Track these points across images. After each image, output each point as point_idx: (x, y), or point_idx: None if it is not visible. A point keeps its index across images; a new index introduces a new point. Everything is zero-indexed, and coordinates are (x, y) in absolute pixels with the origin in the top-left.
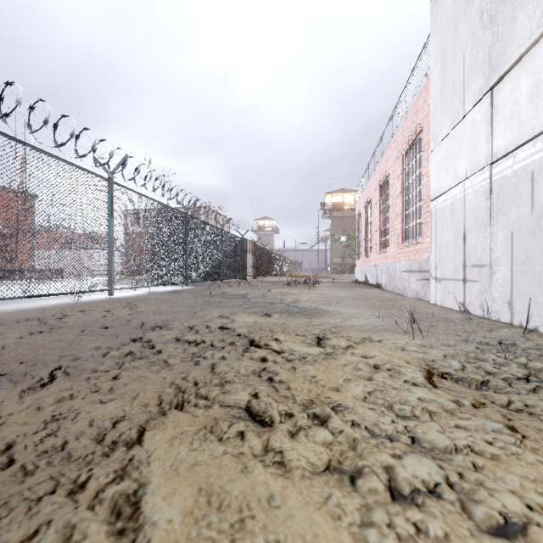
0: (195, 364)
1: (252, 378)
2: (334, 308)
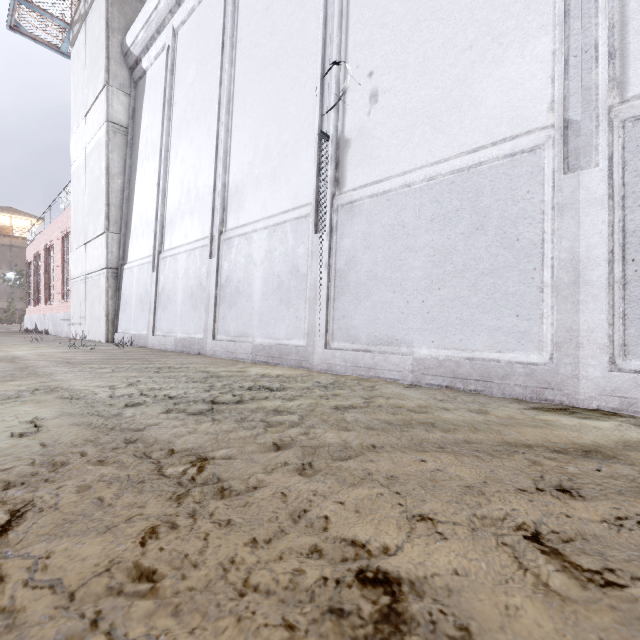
0: None
1: None
2: None
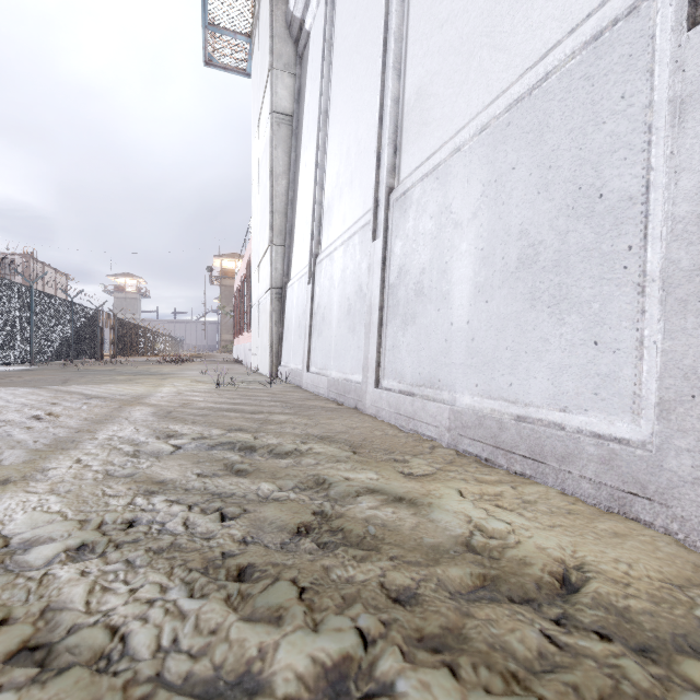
0: (109, 383)
1: (133, 382)
2: (184, 372)
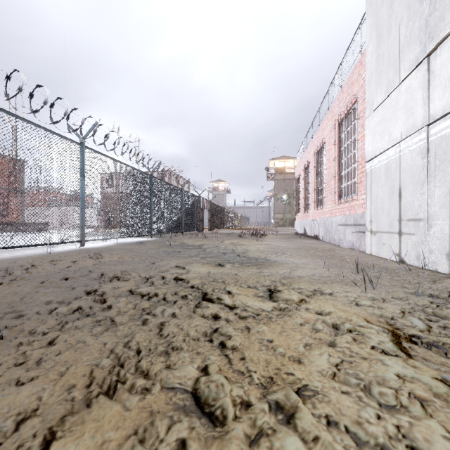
0: (143, 323)
1: (202, 344)
2: (281, 258)
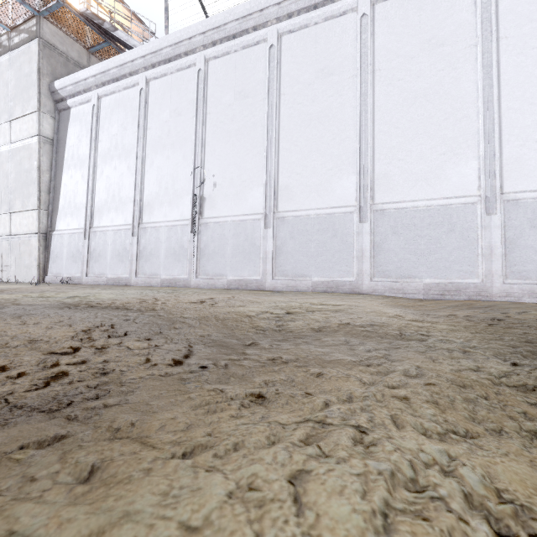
0: None
1: None
2: None
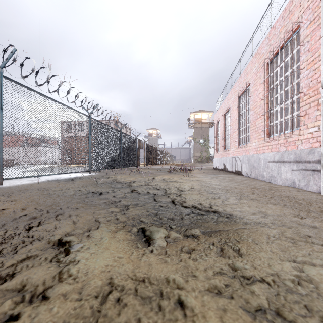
0: None
1: None
2: (234, 209)
